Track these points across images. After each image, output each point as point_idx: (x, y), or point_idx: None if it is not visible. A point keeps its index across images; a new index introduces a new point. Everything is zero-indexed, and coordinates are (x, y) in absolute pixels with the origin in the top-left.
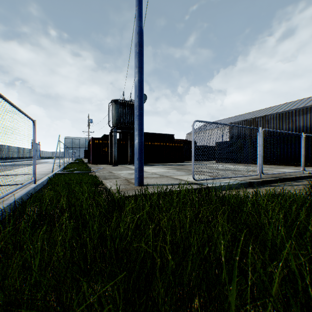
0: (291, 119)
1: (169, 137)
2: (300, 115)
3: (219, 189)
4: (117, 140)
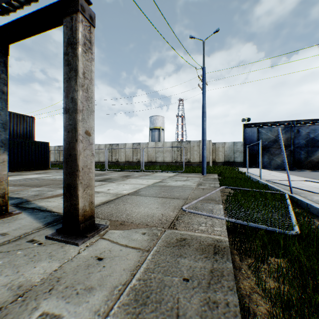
0: None
1: None
2: None
3: None
4: None
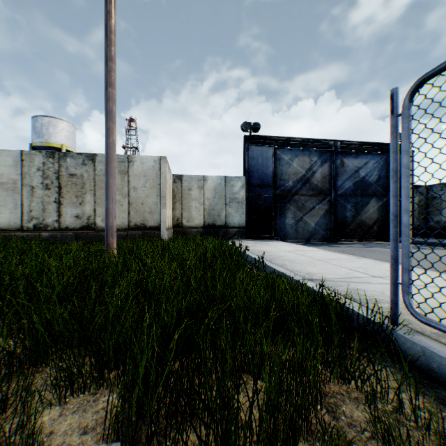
0: None
1: None
2: None
3: None
4: None
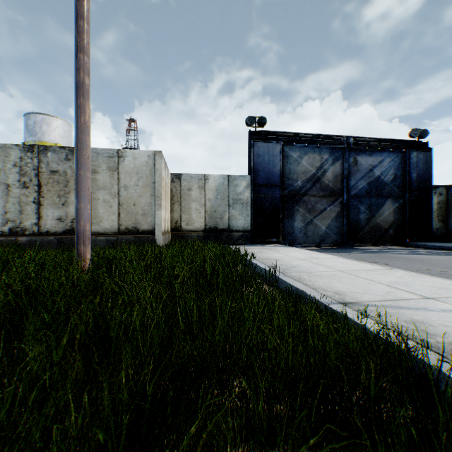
0: None
1: None
2: None
3: None
4: None
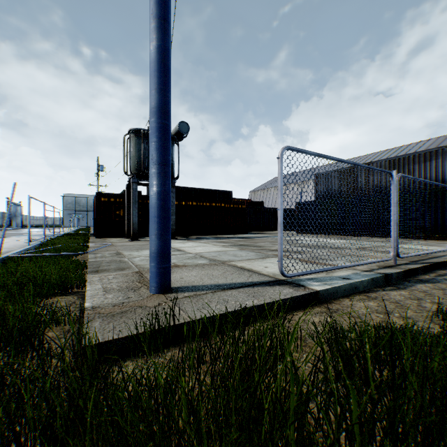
0: (407, 168)
1: (225, 195)
2: (421, 162)
3: (335, 294)
4: (141, 197)
